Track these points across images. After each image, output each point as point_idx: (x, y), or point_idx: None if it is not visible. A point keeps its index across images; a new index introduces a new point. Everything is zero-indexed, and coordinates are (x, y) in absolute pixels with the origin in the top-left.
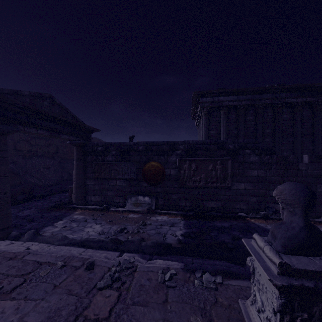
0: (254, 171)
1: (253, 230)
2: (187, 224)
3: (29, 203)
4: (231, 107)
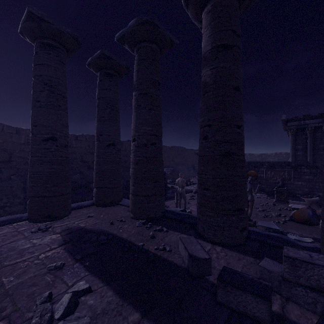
0: (307, 176)
1: (299, 200)
2: (268, 196)
3: (192, 186)
4: (317, 127)
